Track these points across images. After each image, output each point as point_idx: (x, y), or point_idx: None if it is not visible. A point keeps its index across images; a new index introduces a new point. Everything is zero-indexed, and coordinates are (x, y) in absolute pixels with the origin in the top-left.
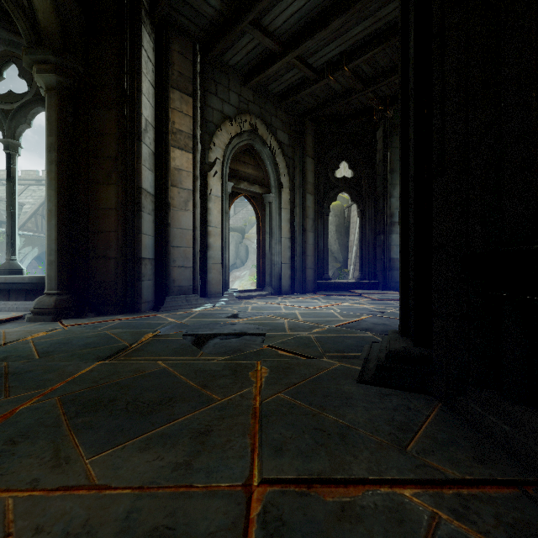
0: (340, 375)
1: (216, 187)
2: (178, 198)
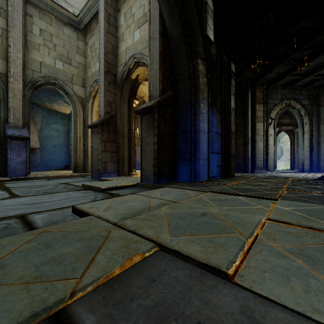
0: (309, 179)
1: (271, 131)
2: (258, 138)
